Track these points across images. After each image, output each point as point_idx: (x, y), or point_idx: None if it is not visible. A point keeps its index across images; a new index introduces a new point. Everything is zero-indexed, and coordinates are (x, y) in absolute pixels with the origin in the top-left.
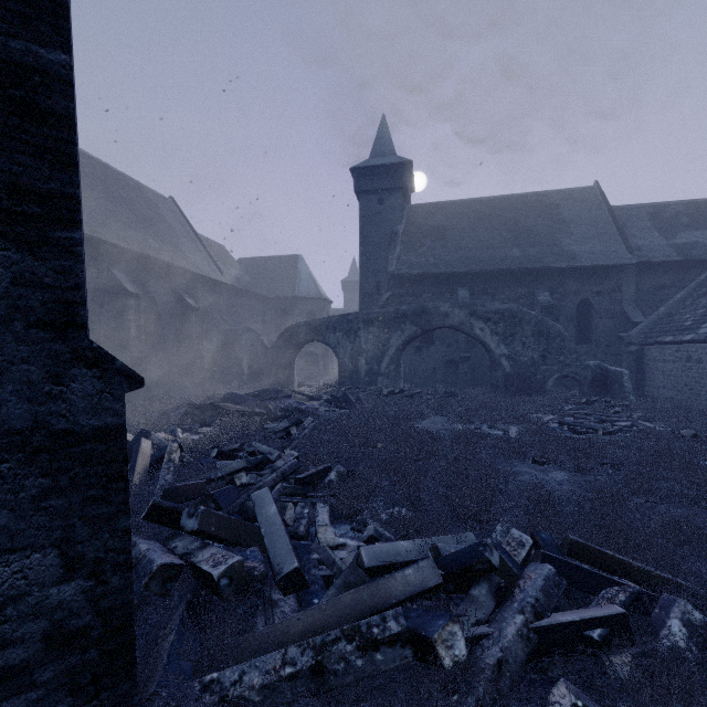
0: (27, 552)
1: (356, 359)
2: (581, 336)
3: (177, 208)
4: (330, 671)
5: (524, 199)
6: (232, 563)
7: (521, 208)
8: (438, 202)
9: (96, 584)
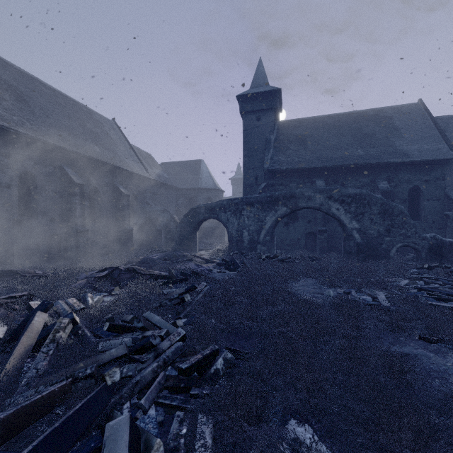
0: None
1: (241, 231)
2: (412, 214)
3: (117, 127)
4: None
5: (364, 114)
6: None
7: (362, 120)
8: (299, 118)
9: None
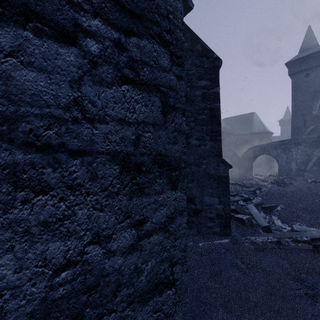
0: (213, 197)
1: (289, 163)
2: None
3: None
4: (283, 242)
5: None
6: (248, 217)
7: None
8: None
9: (224, 207)
